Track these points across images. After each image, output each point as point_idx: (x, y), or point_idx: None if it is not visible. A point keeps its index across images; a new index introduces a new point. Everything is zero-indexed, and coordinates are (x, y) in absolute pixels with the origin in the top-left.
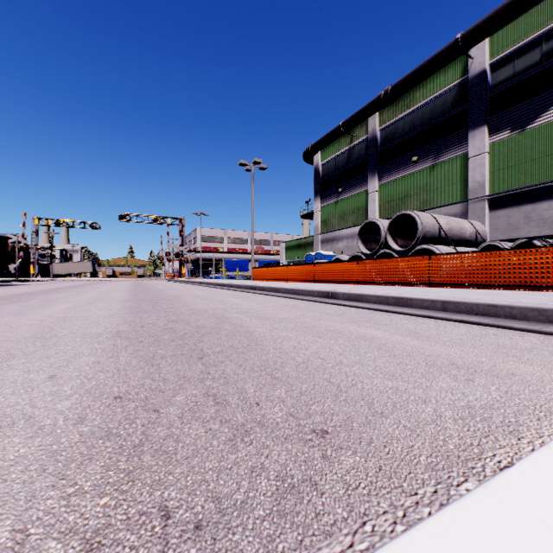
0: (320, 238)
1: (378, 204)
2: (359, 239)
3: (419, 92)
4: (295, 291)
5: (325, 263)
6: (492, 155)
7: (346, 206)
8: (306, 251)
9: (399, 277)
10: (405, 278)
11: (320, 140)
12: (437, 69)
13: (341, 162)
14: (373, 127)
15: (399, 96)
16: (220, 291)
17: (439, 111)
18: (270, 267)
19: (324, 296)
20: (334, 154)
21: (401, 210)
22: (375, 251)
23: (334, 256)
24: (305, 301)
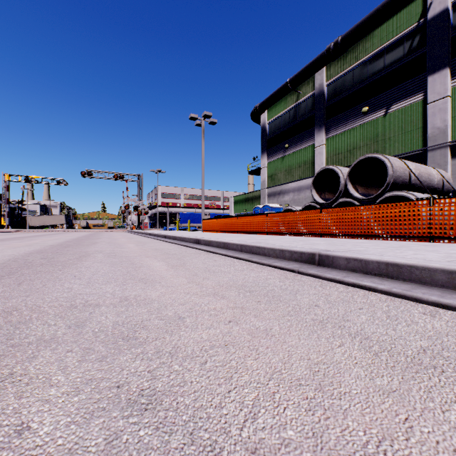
0: (266, 192)
1: (325, 157)
2: (314, 188)
3: (369, 42)
4: (251, 249)
5: (279, 213)
6: (455, 99)
7: (292, 160)
8: (253, 205)
9: (381, 229)
10: (390, 230)
11: (267, 98)
12: (393, 13)
13: (287, 120)
14: (320, 82)
15: (349, 46)
16: (158, 245)
17: (391, 59)
18: (219, 218)
19: (303, 260)
20: (281, 112)
21: (349, 162)
22: (332, 201)
23: (281, 208)
24: (272, 267)
